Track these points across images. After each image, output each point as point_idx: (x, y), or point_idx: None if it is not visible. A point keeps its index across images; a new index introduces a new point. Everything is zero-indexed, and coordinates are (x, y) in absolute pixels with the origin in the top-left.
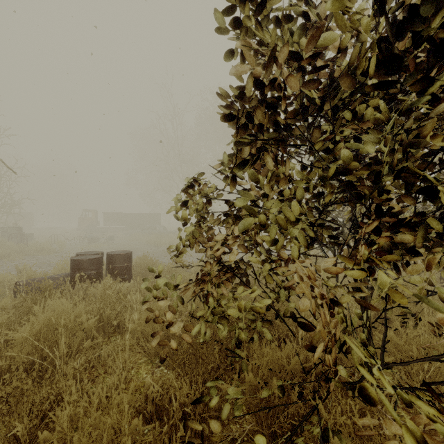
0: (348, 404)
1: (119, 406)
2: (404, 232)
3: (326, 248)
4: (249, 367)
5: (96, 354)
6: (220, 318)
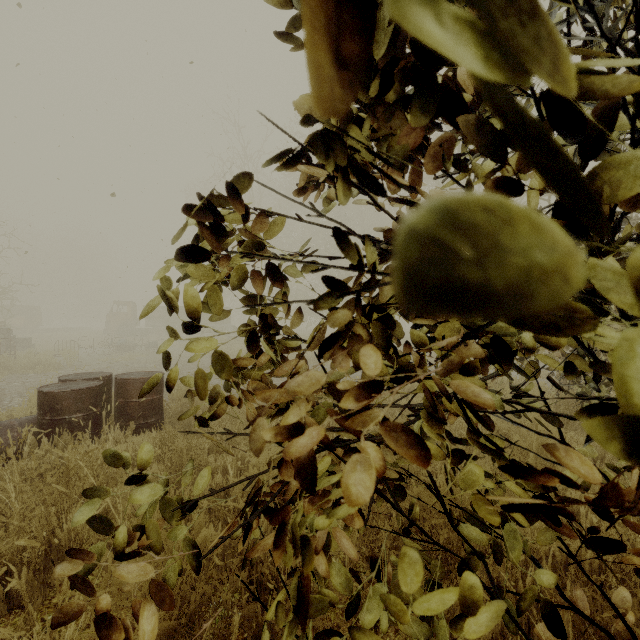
0: None
1: None
2: None
3: None
4: None
5: None
6: (330, 639)
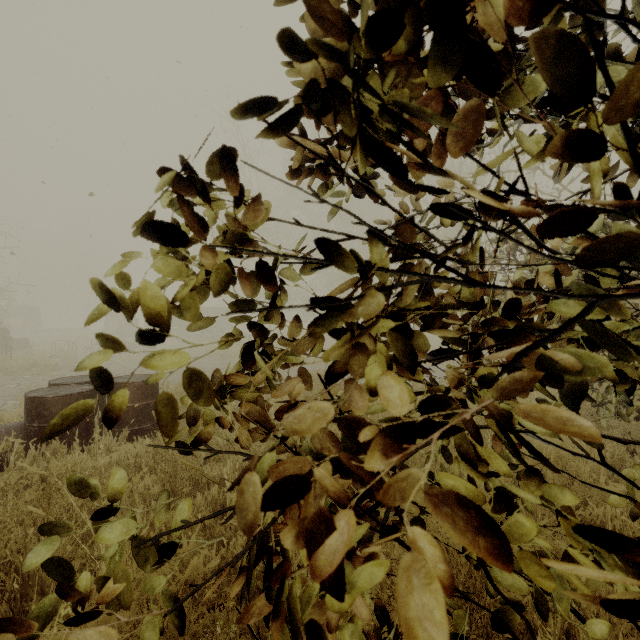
0: None
1: None
2: None
3: None
4: None
5: None
6: None
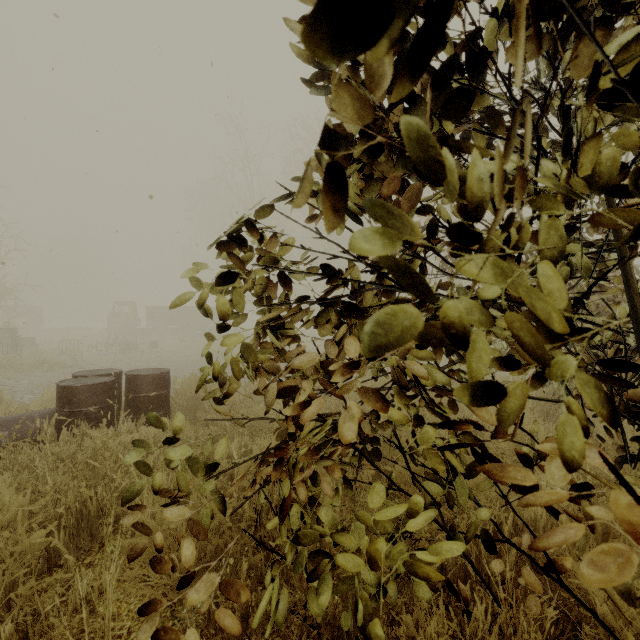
0: None
1: None
2: None
3: None
4: None
5: (50, 605)
6: (318, 555)
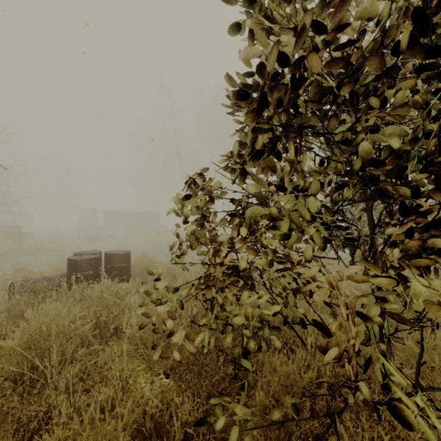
0: (376, 431)
1: (113, 432)
2: (427, 233)
3: (329, 248)
4: (258, 383)
5: (92, 361)
6: (225, 325)
